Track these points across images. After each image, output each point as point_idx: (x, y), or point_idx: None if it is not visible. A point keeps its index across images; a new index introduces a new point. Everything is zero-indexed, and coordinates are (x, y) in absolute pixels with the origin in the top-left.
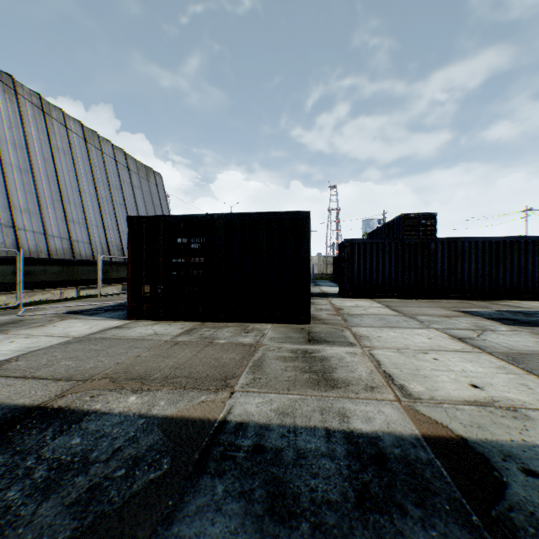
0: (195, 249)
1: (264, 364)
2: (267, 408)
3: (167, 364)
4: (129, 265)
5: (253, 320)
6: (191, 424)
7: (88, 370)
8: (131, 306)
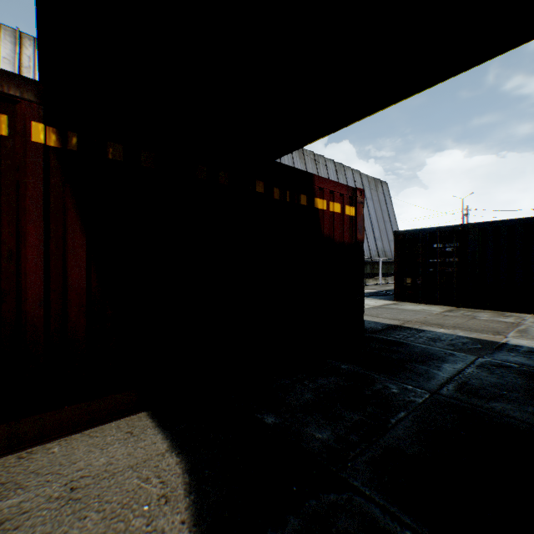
0: (449, 252)
1: (527, 331)
2: (533, 345)
3: (448, 322)
4: (395, 264)
5: (508, 310)
6: (484, 341)
7: (403, 319)
8: (396, 292)
